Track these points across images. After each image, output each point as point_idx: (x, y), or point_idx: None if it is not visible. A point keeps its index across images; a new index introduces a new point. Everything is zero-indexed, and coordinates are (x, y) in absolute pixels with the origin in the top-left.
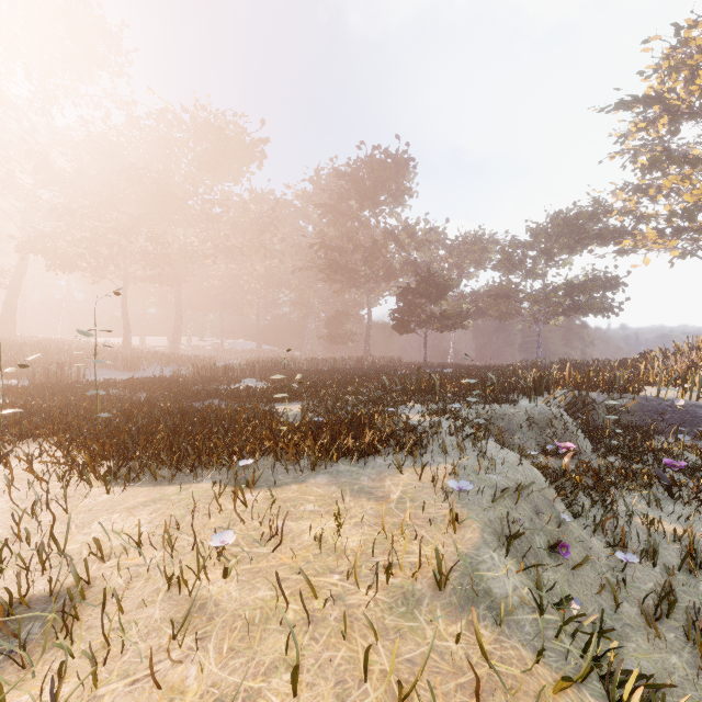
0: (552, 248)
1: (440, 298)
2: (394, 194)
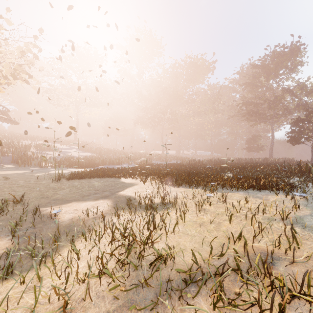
0: None
1: None
2: (289, 67)
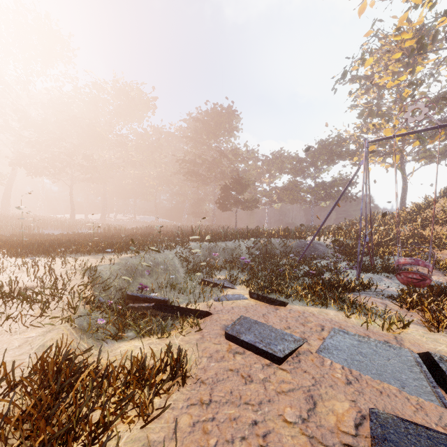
0: (315, 162)
1: (242, 191)
2: (228, 130)
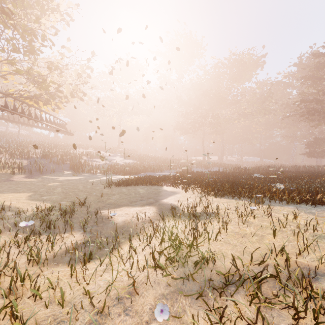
0: None
1: None
2: None
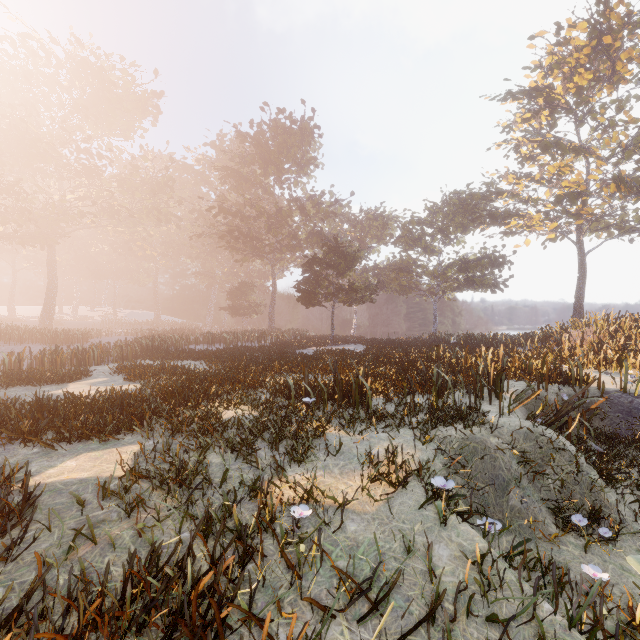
0: (449, 226)
1: (348, 270)
2: (299, 163)
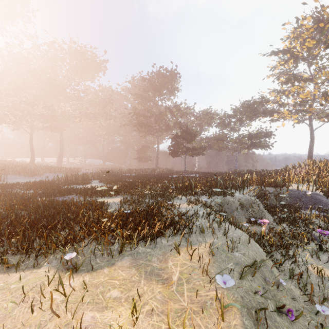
0: (242, 117)
1: (192, 140)
2: (170, 90)
